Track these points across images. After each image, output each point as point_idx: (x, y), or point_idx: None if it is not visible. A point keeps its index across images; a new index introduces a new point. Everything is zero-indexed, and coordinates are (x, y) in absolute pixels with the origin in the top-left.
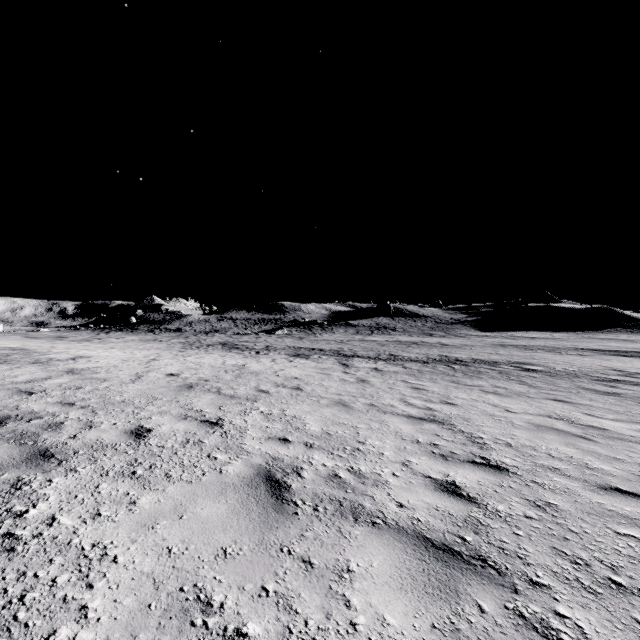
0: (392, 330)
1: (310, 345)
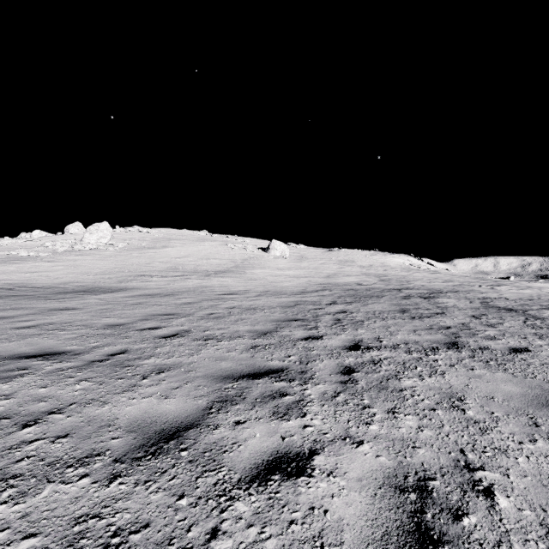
0: None
1: None
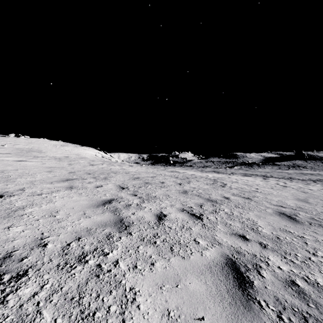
0: (303, 167)
1: (251, 173)
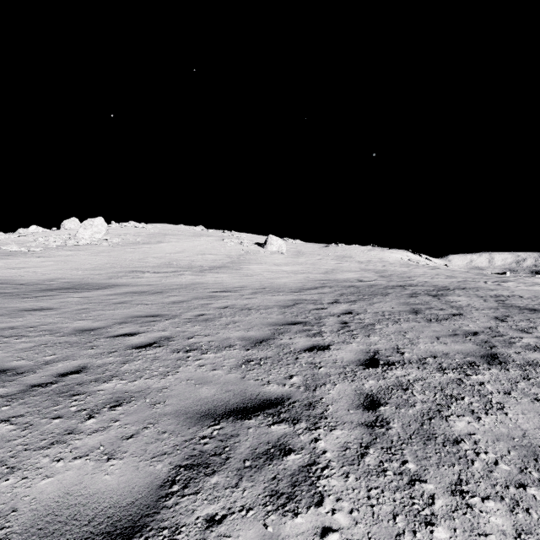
0: None
1: None
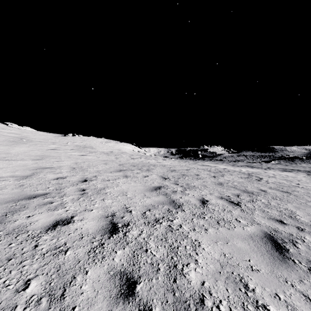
0: None
1: (292, 168)
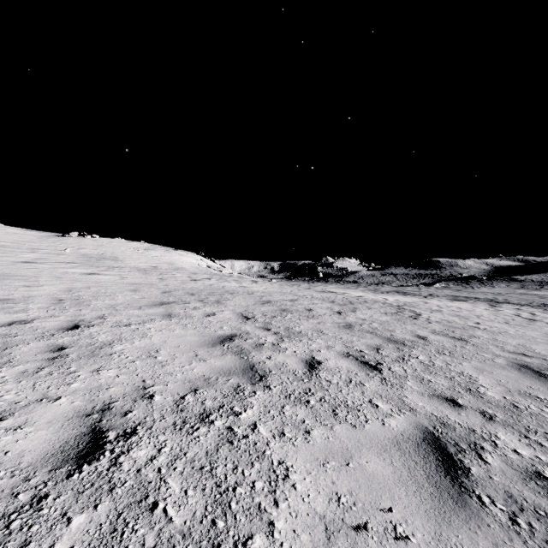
0: None
1: (467, 295)
